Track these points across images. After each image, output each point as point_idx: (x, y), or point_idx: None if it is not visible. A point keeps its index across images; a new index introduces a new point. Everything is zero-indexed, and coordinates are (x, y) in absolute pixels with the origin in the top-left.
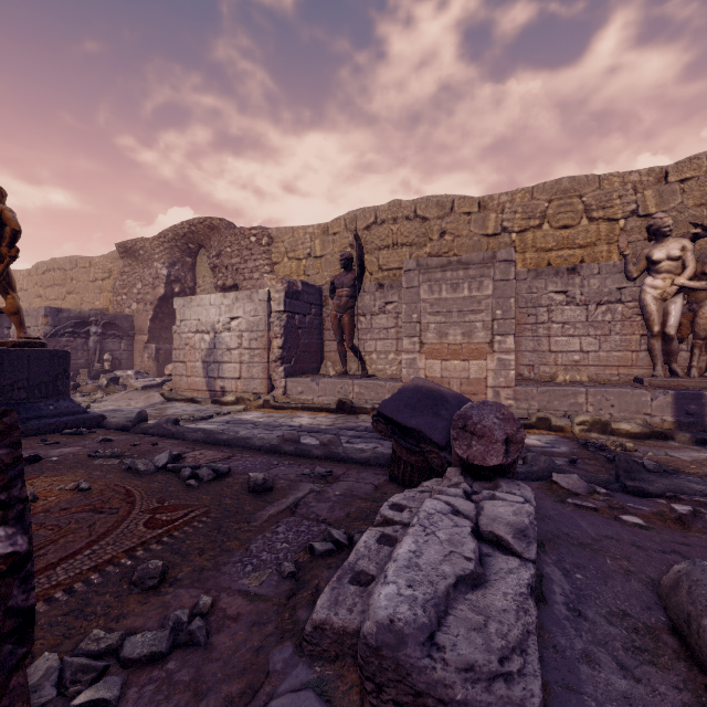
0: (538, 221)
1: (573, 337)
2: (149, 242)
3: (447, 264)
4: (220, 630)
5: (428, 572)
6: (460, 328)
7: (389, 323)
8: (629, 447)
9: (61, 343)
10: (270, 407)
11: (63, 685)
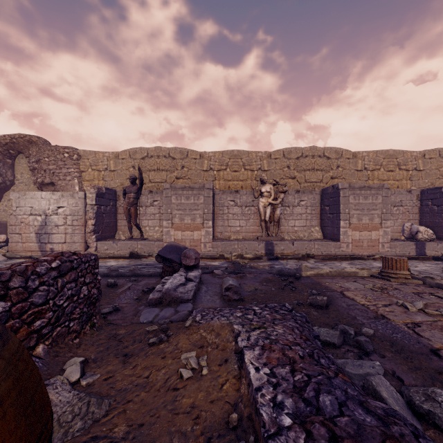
0: (225, 167)
1: (237, 220)
2: None
3: (184, 187)
4: (123, 308)
5: (175, 283)
6: (190, 217)
7: (155, 211)
8: (246, 263)
9: None
10: None
11: None
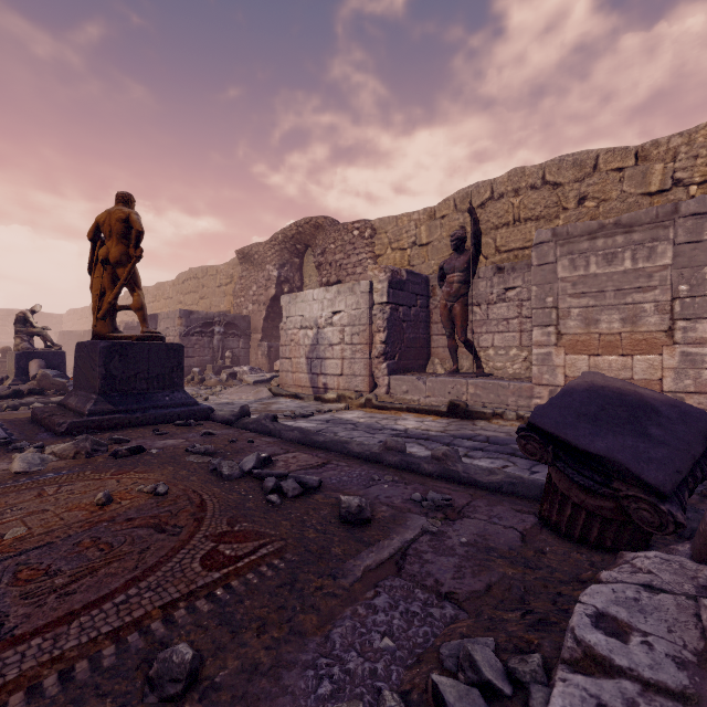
0: None
1: None
2: (262, 246)
3: (598, 229)
4: None
5: None
6: (617, 313)
7: (510, 312)
8: None
9: (192, 341)
10: (372, 406)
11: None
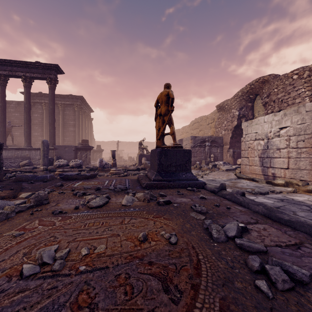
0: None
1: None
2: (229, 100)
3: None
4: None
5: None
6: None
7: None
8: None
9: (196, 150)
10: None
11: None
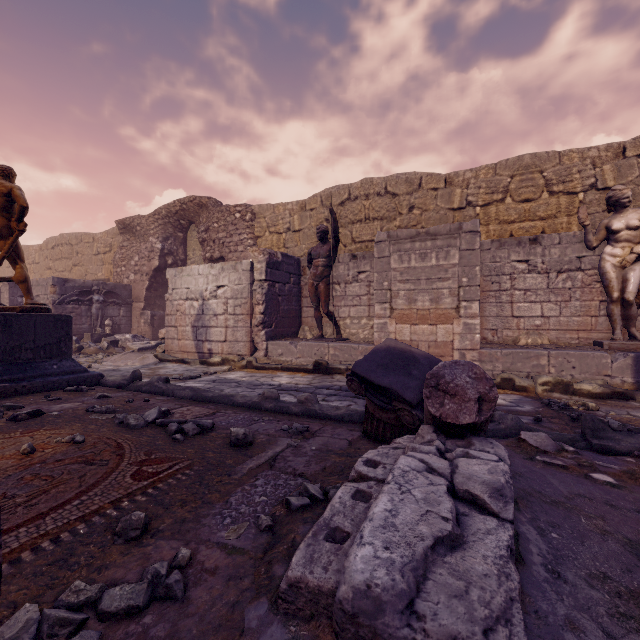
0: (501, 195)
1: (535, 303)
2: (145, 219)
3: (416, 235)
4: (197, 583)
5: (404, 533)
6: (428, 295)
7: (361, 290)
8: (591, 407)
9: (67, 309)
10: (252, 367)
11: (40, 639)
